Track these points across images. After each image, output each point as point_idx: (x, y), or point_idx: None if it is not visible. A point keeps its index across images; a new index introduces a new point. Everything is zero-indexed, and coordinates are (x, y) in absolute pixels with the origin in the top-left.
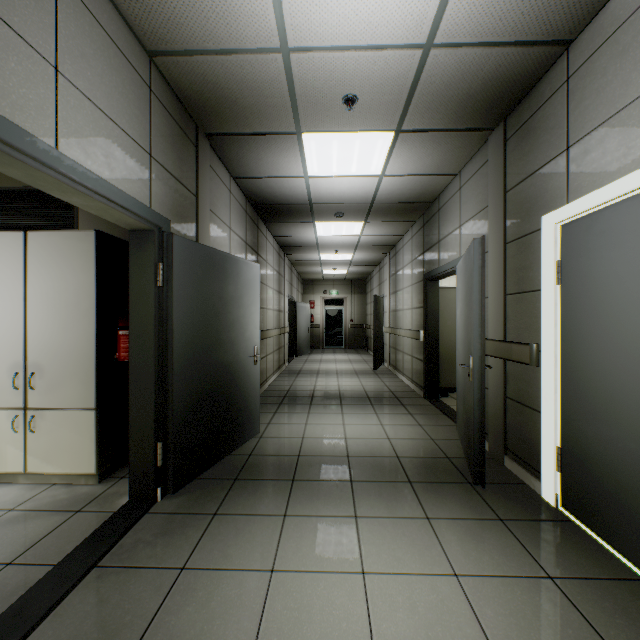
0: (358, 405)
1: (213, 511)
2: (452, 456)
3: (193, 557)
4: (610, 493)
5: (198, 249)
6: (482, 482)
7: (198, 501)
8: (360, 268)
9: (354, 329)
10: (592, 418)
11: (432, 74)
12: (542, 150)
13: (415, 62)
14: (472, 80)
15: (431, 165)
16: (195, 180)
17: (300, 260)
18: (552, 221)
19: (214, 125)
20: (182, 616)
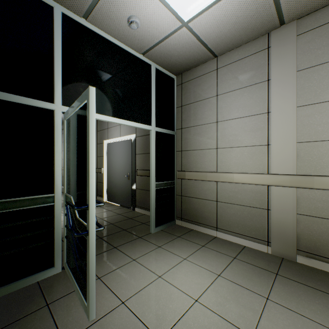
0: None
1: None
2: None
3: None
4: (113, 193)
5: None
6: None
7: None
8: None
9: None
10: (111, 181)
11: None
12: (104, 126)
13: None
14: None
15: None
16: None
17: None
18: (105, 142)
19: None
20: None
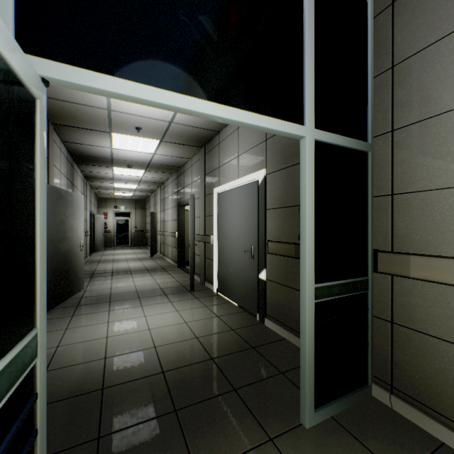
0: (141, 273)
1: (71, 315)
2: (185, 285)
3: (70, 326)
4: (226, 280)
5: (55, 189)
6: (193, 289)
7: (60, 314)
8: (142, 193)
9: (138, 233)
10: (223, 258)
11: (174, 129)
12: (214, 164)
13: (166, 125)
14: (189, 133)
15: (178, 154)
16: (47, 149)
17: (98, 185)
18: (216, 191)
19: (60, 121)
20: (75, 336)
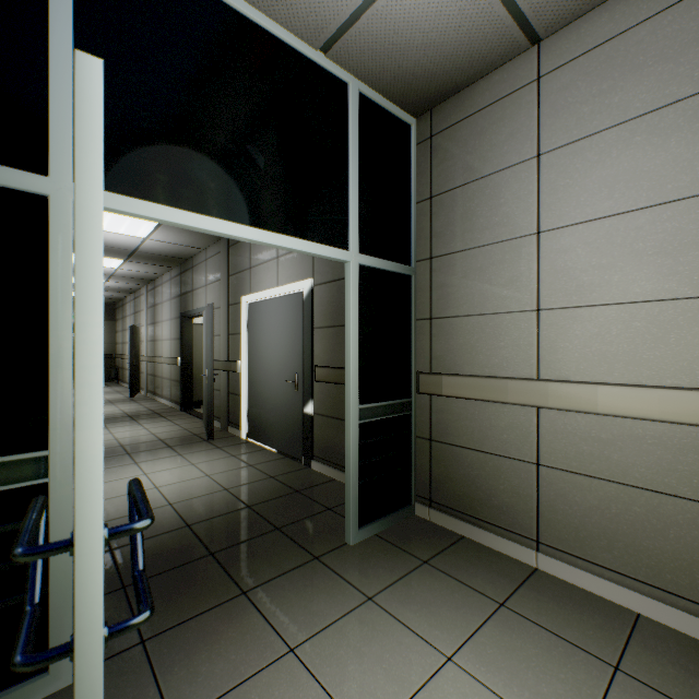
0: (122, 422)
1: None
2: (199, 433)
3: None
4: (261, 421)
5: None
6: (213, 437)
7: None
8: (111, 293)
9: None
10: (257, 392)
11: None
12: (243, 263)
13: None
14: None
15: (186, 242)
16: None
17: None
18: (246, 300)
19: None
20: None
